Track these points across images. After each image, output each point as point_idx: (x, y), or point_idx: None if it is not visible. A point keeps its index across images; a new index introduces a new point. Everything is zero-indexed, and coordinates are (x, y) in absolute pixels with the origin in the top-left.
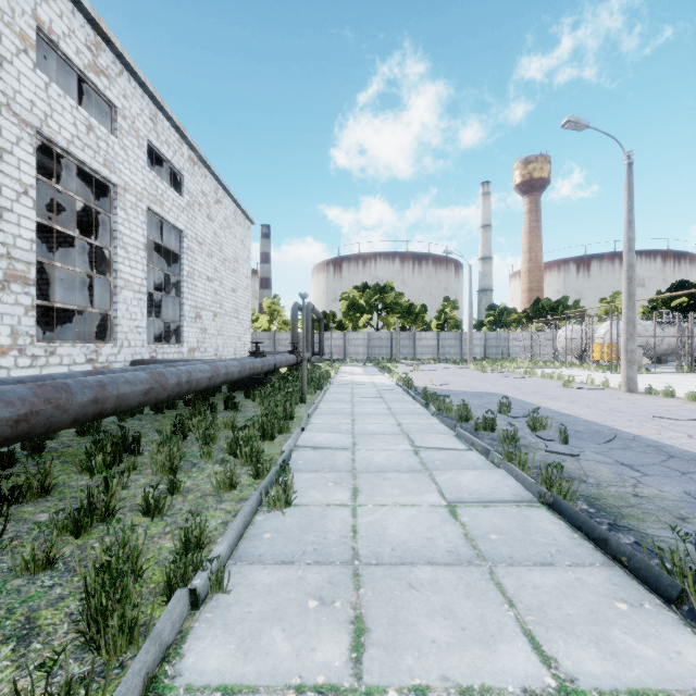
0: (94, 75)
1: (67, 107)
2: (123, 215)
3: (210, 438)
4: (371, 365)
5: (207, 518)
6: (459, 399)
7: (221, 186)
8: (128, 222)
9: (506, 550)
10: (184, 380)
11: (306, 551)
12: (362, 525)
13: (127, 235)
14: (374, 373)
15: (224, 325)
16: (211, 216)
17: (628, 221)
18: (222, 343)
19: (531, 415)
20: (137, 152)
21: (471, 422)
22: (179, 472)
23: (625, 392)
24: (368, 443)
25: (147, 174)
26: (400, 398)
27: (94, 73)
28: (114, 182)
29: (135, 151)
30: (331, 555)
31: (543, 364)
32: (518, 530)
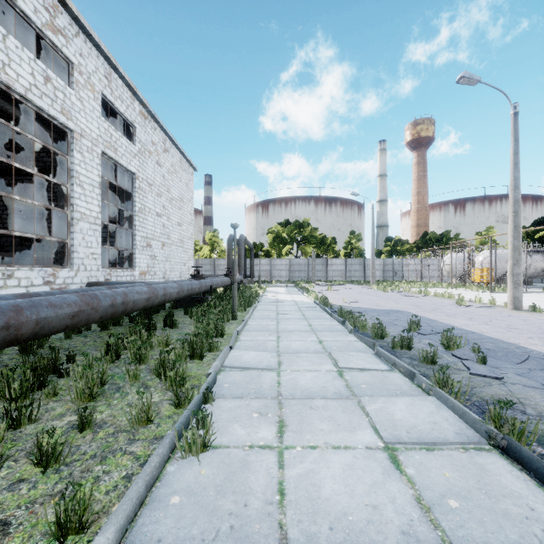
0: (51, 33)
1: (25, 58)
2: (79, 157)
3: (141, 358)
4: (292, 286)
5: (110, 468)
6: (370, 316)
7: (168, 138)
8: (84, 163)
9: (477, 531)
10: (119, 301)
11: (219, 532)
12: (291, 482)
13: (83, 174)
14: (295, 292)
15: (171, 253)
16: (160, 163)
17: (514, 162)
18: (169, 267)
19: (445, 335)
20: (93, 104)
21: (386, 339)
22: (101, 398)
23: (512, 309)
24: (292, 362)
25: (102, 123)
26: (319, 315)
27: (51, 31)
28: (71, 128)
29: (91, 103)
30: (251, 539)
31: (432, 285)
32: (479, 490)
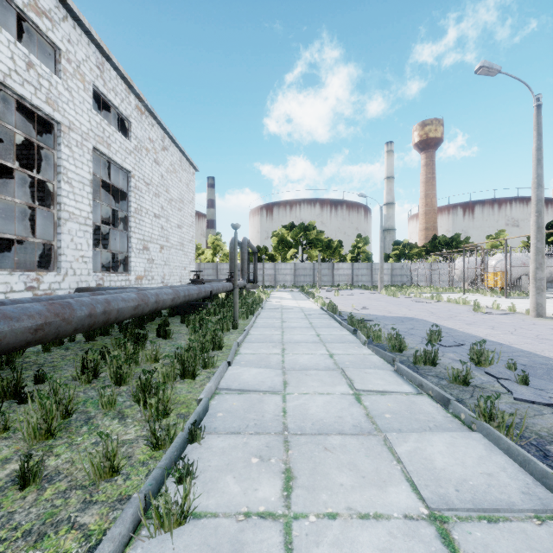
0: (34, 15)
1: (4, 40)
2: (67, 152)
3: (122, 378)
4: (297, 291)
5: None
6: (383, 324)
7: (167, 135)
8: (73, 159)
9: None
10: (99, 310)
11: None
12: None
13: (72, 171)
14: (300, 298)
15: (170, 256)
16: (158, 161)
17: (536, 158)
18: (168, 272)
19: (475, 348)
20: (83, 95)
21: (405, 352)
22: (62, 434)
23: (534, 316)
24: (300, 382)
25: (93, 116)
26: (327, 323)
27: (34, 13)
28: (58, 119)
29: (80, 94)
30: None
31: (443, 290)
32: None
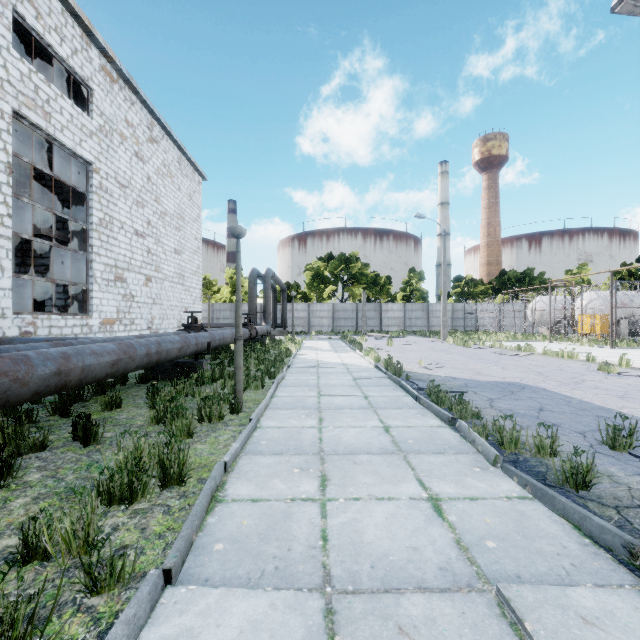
0: None
1: None
2: None
3: None
4: (337, 339)
5: None
6: (486, 400)
7: (157, 123)
8: None
9: None
10: None
11: None
12: None
13: None
14: (343, 349)
15: (163, 292)
16: (142, 156)
17: None
18: (159, 313)
19: None
20: None
21: (594, 489)
22: None
23: None
24: None
25: (13, 61)
26: (393, 397)
27: None
28: None
29: None
30: None
31: (523, 337)
32: None
